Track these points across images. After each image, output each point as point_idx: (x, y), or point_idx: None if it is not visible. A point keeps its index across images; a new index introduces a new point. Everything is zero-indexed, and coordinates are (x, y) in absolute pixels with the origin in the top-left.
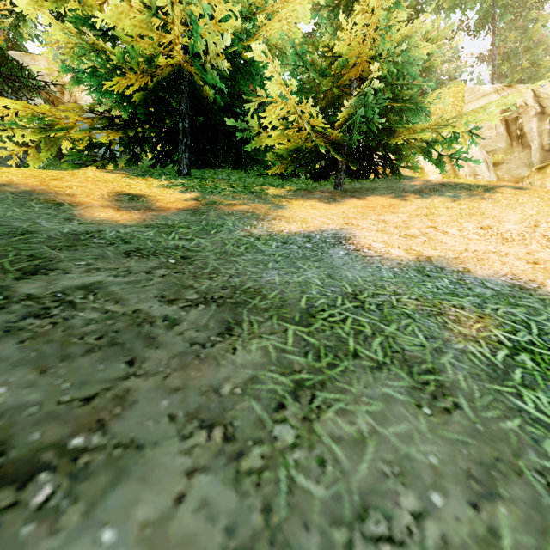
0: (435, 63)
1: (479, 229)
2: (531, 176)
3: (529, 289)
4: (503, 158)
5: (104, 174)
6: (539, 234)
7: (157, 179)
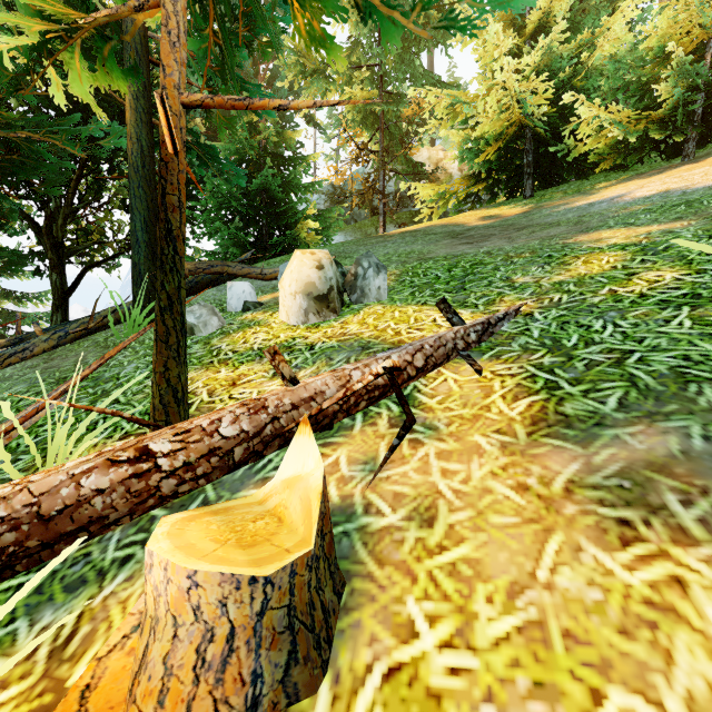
0: None
1: None
2: None
3: None
4: None
5: (474, 212)
6: None
7: (507, 206)
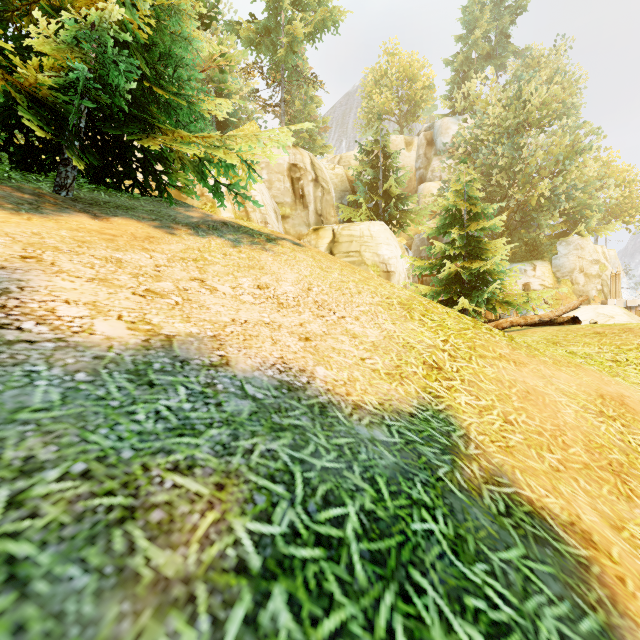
0: (230, 87)
1: (256, 289)
2: (309, 235)
3: (299, 388)
4: (289, 213)
5: None
6: (312, 299)
7: None
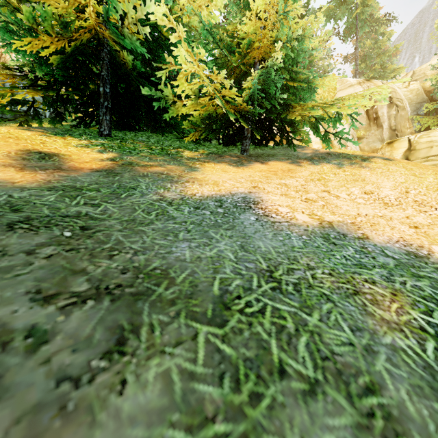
0: (316, 57)
1: (364, 194)
2: (383, 148)
3: (422, 256)
4: (363, 134)
5: (19, 130)
6: (411, 199)
7: (77, 138)
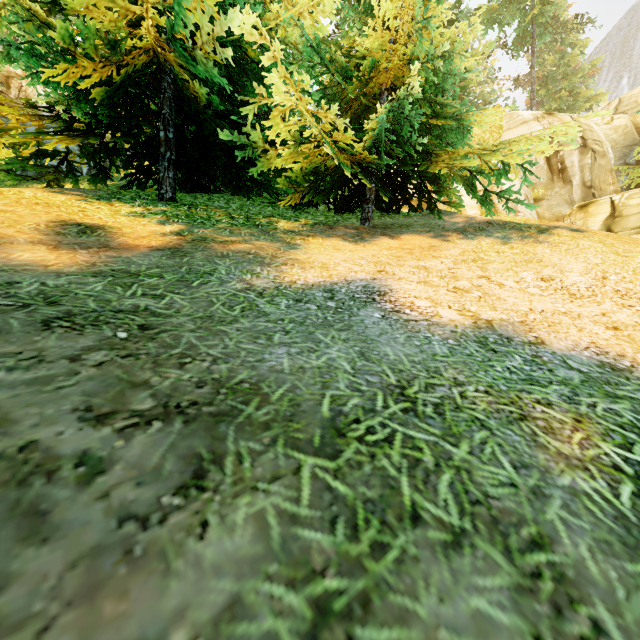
0: (471, 82)
1: (540, 281)
2: (573, 215)
3: (623, 369)
4: (543, 194)
5: (49, 194)
6: (610, 288)
7: (128, 204)
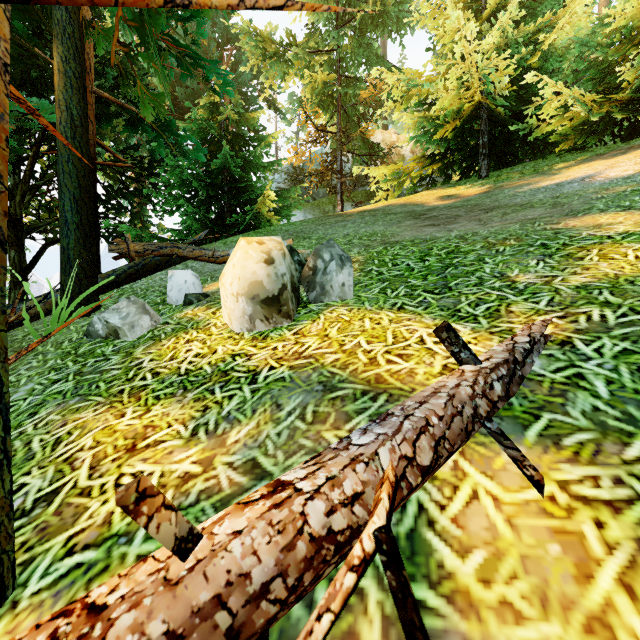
0: None
1: None
2: None
3: None
4: None
5: (430, 191)
6: None
7: (463, 185)
